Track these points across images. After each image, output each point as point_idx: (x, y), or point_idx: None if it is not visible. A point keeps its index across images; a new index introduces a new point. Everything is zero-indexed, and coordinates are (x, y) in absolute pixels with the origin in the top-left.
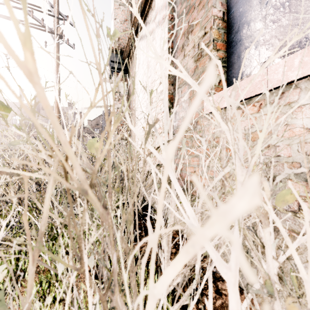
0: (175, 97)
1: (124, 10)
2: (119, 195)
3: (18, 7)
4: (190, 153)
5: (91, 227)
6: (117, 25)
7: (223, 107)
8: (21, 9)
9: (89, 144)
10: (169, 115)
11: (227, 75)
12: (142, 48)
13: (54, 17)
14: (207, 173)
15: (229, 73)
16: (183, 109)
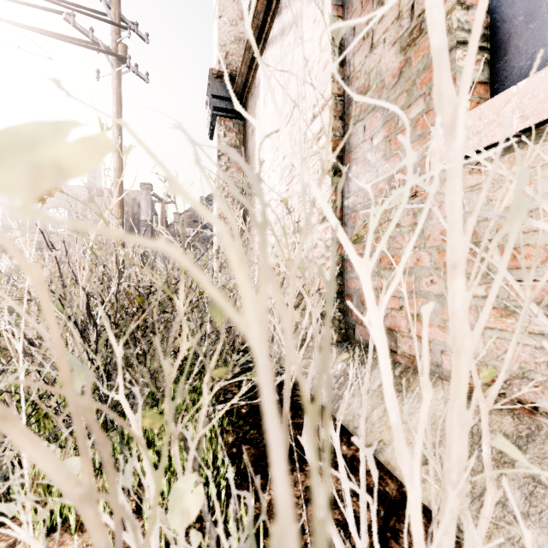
0: (347, 143)
1: (236, 0)
2: (228, 357)
3: (49, 9)
4: (387, 266)
5: (159, 442)
6: (225, 28)
7: (497, 141)
8: (54, 11)
9: (2, 140)
10: (336, 183)
11: (491, 70)
12: (272, 62)
13: (111, 24)
14: (439, 313)
15: (499, 64)
16: (368, 166)
